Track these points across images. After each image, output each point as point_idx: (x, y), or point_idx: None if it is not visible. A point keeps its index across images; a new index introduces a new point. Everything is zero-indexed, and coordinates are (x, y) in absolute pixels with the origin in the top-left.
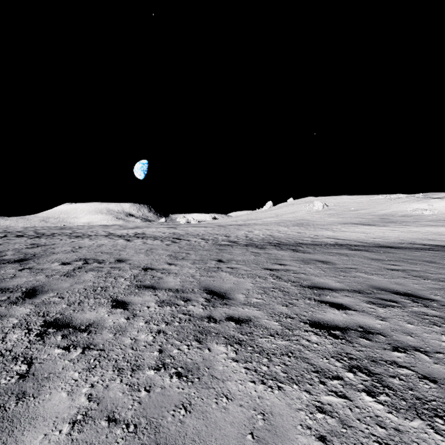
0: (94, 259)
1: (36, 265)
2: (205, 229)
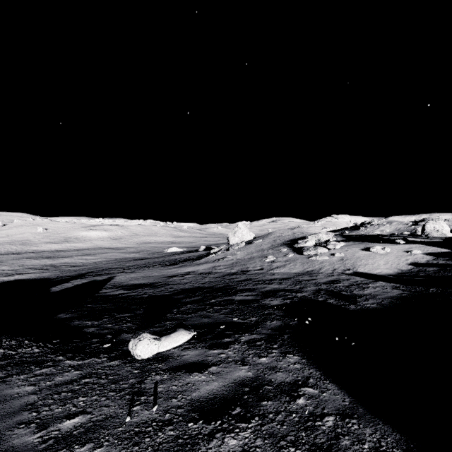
0: None
1: None
2: None
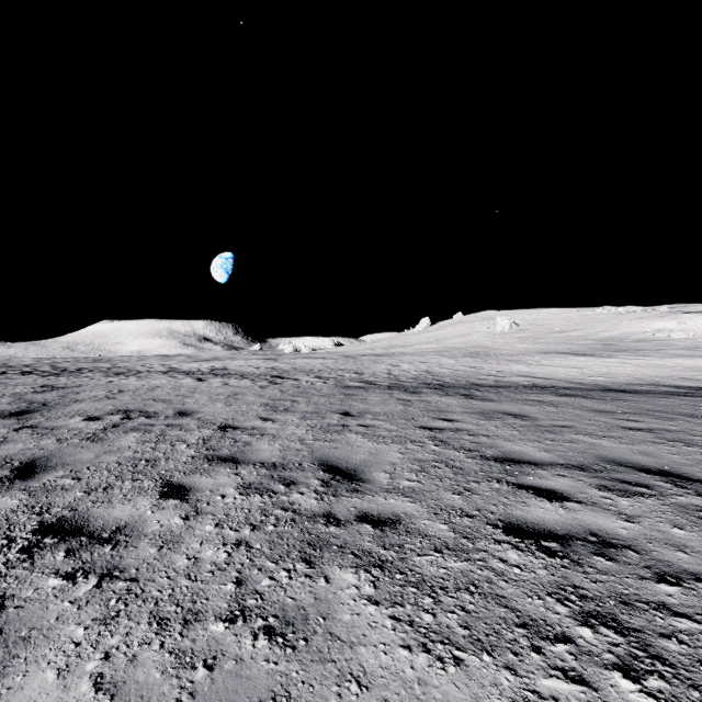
0: (140, 410)
1: (44, 421)
2: (323, 362)
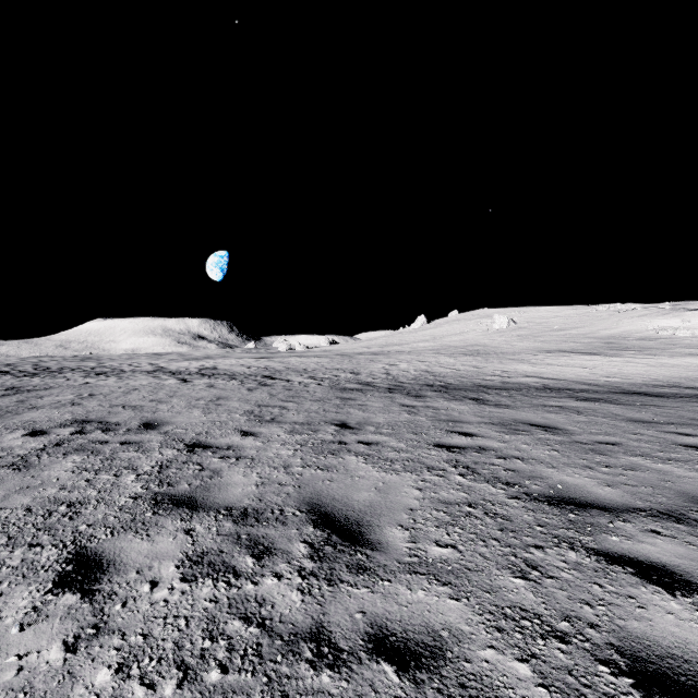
0: (101, 420)
1: None
2: (318, 361)
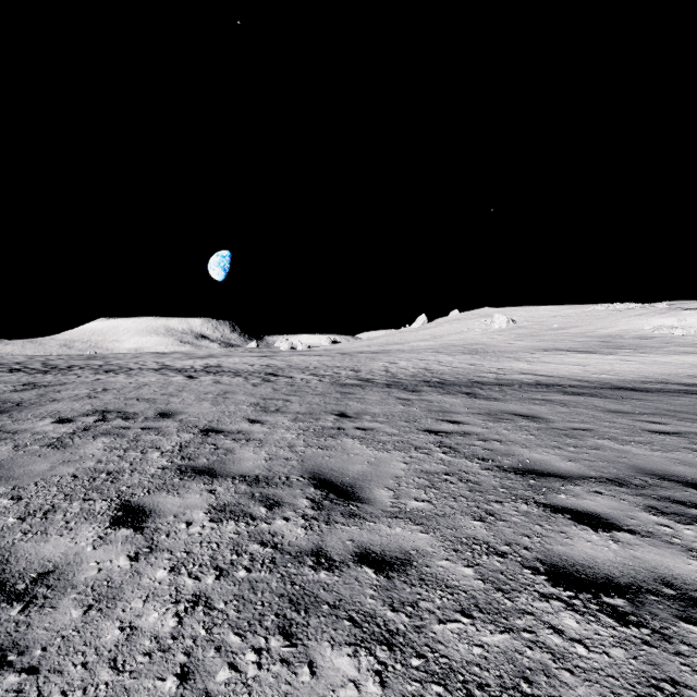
0: (119, 411)
1: (9, 423)
2: (319, 359)
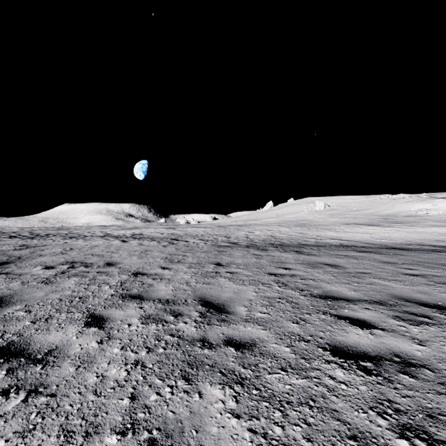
0: (82, 262)
1: (16, 269)
2: (204, 230)
